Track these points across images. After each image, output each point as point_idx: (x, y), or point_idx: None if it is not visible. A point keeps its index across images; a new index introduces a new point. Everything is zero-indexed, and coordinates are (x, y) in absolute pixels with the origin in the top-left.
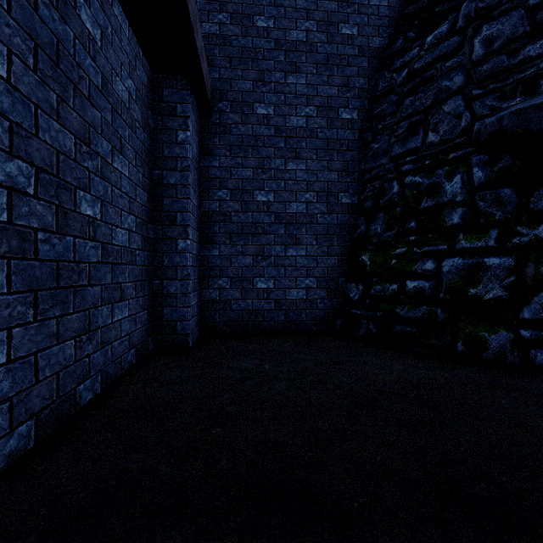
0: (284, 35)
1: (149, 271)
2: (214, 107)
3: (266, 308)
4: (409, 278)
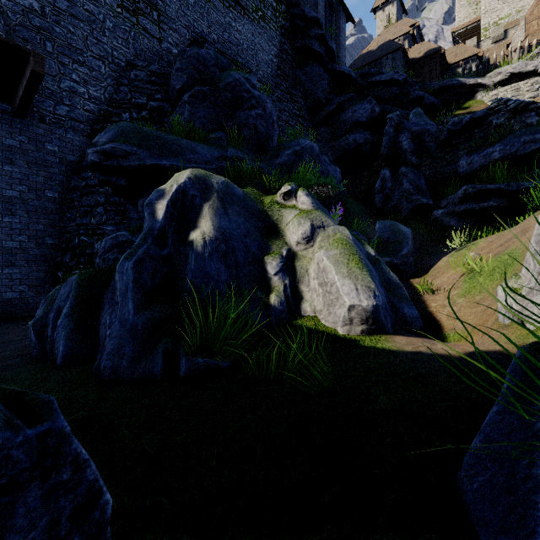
0: (2, 140)
1: None
2: None
3: None
4: None
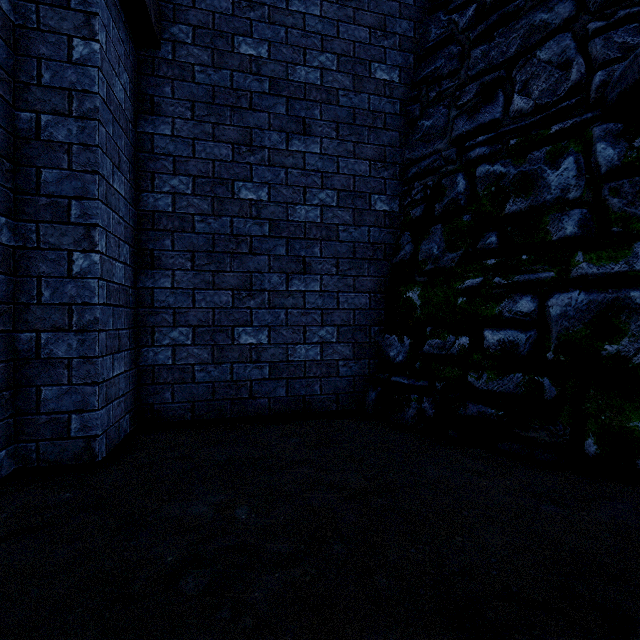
0: None
1: (2, 314)
2: (163, 31)
3: (256, 377)
4: (488, 327)
